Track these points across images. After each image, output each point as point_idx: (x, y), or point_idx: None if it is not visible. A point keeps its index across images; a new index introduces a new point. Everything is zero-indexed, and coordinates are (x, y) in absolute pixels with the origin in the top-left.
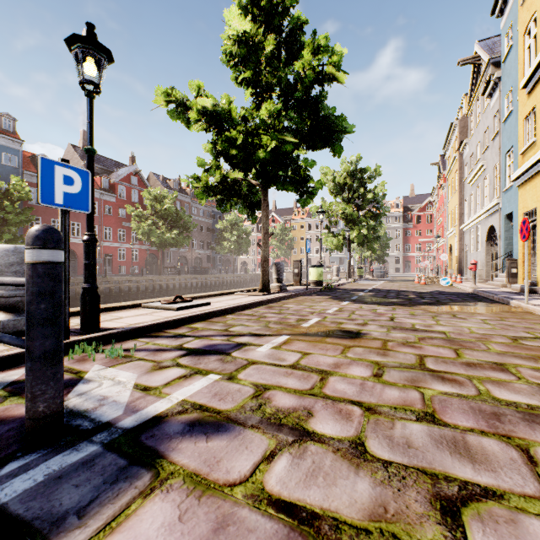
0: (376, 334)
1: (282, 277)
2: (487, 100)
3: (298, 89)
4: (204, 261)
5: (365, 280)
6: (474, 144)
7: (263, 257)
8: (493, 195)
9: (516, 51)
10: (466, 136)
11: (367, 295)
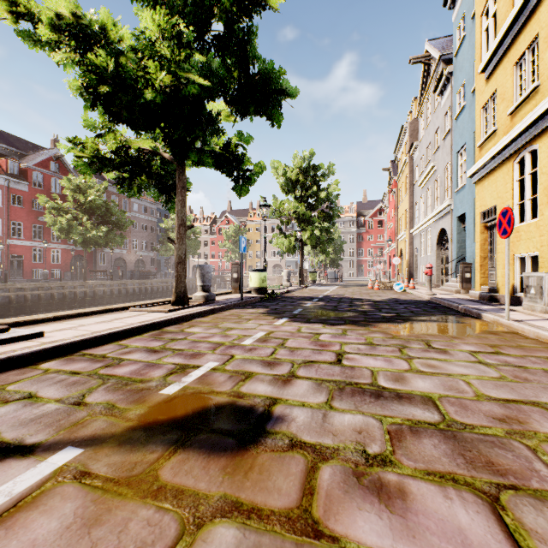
0: (302, 420)
1: (209, 284)
2: (437, 100)
3: (215, 15)
4: (147, 264)
5: (319, 285)
6: (424, 146)
7: (177, 258)
8: (444, 196)
9: (470, 41)
10: (416, 139)
11: (314, 307)
